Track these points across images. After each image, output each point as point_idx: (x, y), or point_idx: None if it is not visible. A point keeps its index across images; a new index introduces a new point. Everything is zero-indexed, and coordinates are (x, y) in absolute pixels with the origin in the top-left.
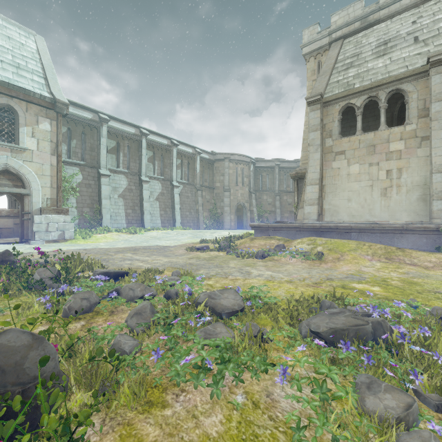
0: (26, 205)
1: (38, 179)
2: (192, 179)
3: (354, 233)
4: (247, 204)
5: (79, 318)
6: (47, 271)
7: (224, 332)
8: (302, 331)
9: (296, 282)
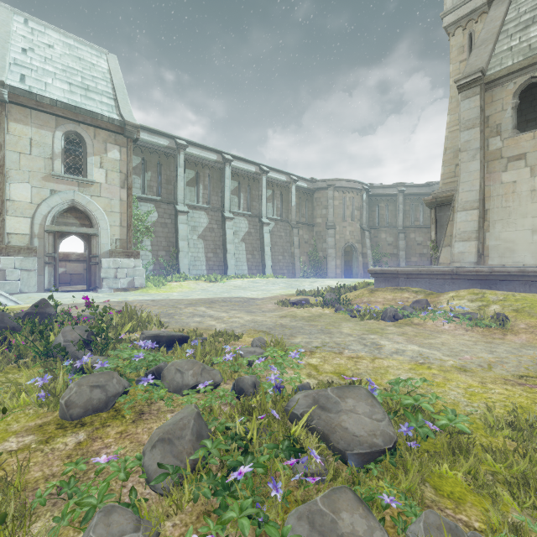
0: (94, 247)
1: (106, 217)
2: (286, 214)
3: None
4: (358, 245)
5: (81, 423)
6: (75, 331)
7: (363, 534)
8: None
9: (476, 370)
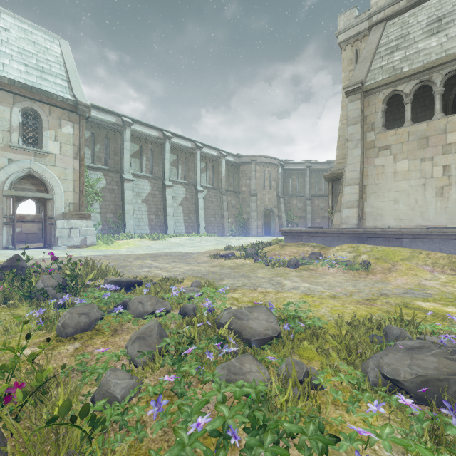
0: (49, 210)
1: (61, 184)
2: (217, 183)
3: (406, 239)
4: (275, 209)
5: (74, 338)
6: (52, 279)
7: (255, 371)
8: (369, 374)
9: (342, 297)
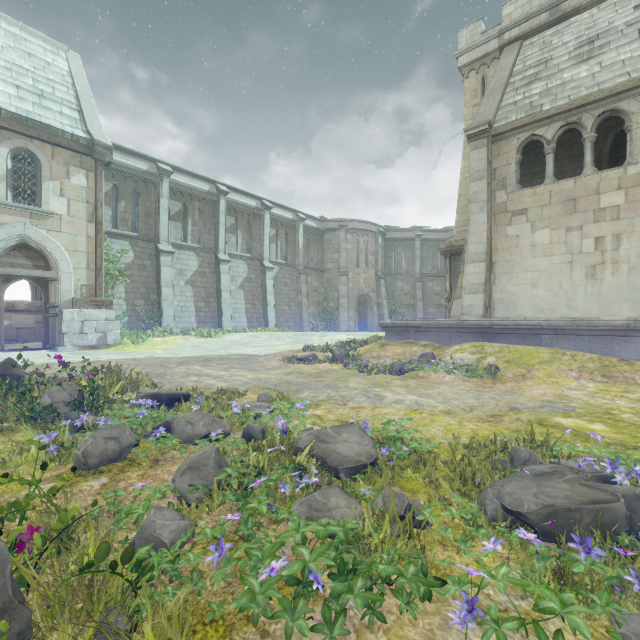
0: (52, 295)
1: (69, 258)
2: (292, 257)
3: (546, 336)
4: (373, 295)
5: (99, 471)
6: (63, 392)
7: (344, 507)
8: (486, 507)
9: (459, 413)
